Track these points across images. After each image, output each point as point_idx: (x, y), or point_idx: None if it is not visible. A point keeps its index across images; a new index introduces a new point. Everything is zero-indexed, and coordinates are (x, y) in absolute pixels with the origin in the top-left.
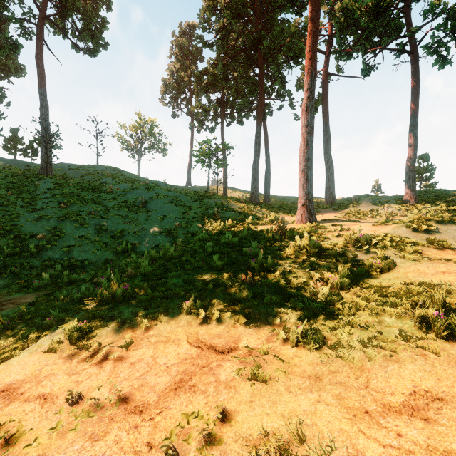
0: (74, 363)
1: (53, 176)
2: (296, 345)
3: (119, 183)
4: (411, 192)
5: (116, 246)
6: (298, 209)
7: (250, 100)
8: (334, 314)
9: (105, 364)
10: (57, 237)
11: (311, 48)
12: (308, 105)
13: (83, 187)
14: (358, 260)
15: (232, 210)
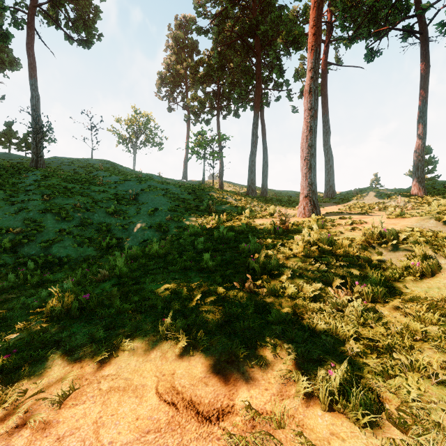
0: None
1: (43, 169)
2: (328, 407)
3: (110, 175)
4: (419, 183)
5: (100, 242)
6: (301, 201)
7: (247, 88)
8: (378, 346)
9: (16, 438)
10: (35, 232)
11: (315, 22)
12: (311, 86)
13: (71, 179)
14: (384, 260)
15: (228, 203)
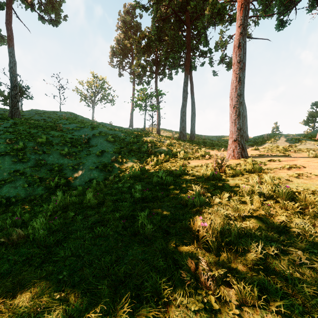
0: None
1: (18, 118)
2: None
3: (70, 123)
4: None
5: (50, 181)
6: (230, 144)
7: (179, 53)
8: None
9: None
10: None
11: None
12: (240, 41)
13: (37, 126)
14: None
15: (165, 146)
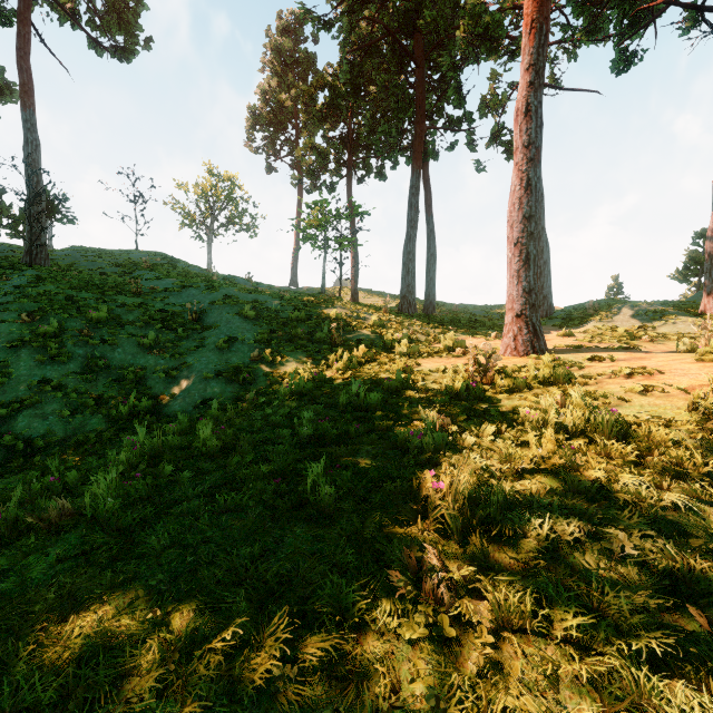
0: None
1: (44, 266)
2: None
3: (159, 278)
4: None
5: (117, 404)
6: (508, 325)
7: (400, 124)
8: None
9: None
10: None
11: None
12: (530, 101)
13: (86, 283)
14: None
15: (367, 327)
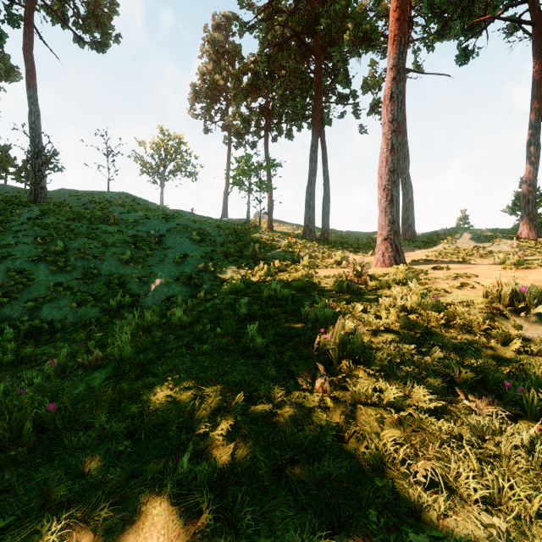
0: None
1: (44, 203)
2: None
3: (129, 212)
4: (530, 221)
5: (108, 300)
6: (378, 245)
7: (304, 100)
8: None
9: None
10: (21, 286)
11: (400, 3)
12: (393, 90)
13: (78, 216)
14: (527, 337)
15: (280, 247)
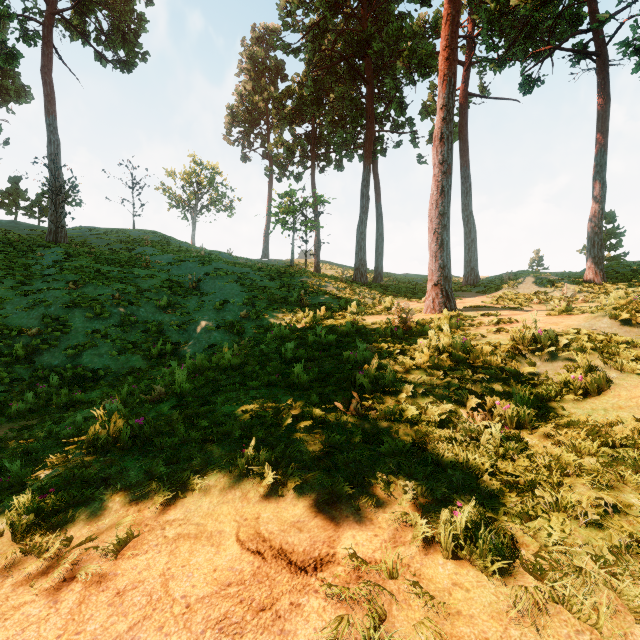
0: (6, 587)
1: (65, 244)
2: (452, 554)
3: (161, 254)
4: (596, 265)
5: (149, 348)
6: (428, 291)
7: (354, 131)
8: (519, 482)
9: (66, 593)
10: (58, 333)
11: (449, 42)
12: (443, 131)
13: (106, 258)
14: (537, 373)
15: (327, 293)
